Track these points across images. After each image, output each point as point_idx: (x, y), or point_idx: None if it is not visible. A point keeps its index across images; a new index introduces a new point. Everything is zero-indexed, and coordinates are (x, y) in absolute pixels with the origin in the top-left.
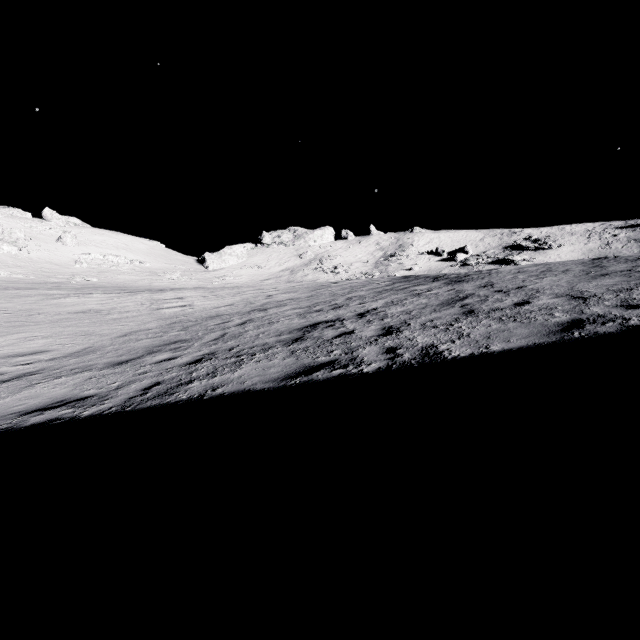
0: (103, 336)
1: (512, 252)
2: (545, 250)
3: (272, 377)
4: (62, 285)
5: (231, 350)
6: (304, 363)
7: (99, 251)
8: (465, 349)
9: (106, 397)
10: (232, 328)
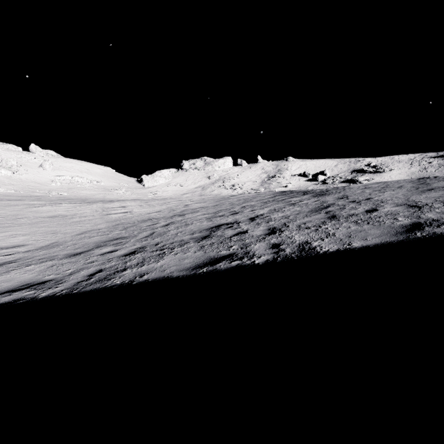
0: (66, 234)
1: (357, 174)
2: (380, 173)
3: (185, 266)
4: (42, 198)
5: (157, 245)
6: (210, 255)
7: (68, 174)
8: (332, 245)
9: (61, 281)
10: (159, 228)
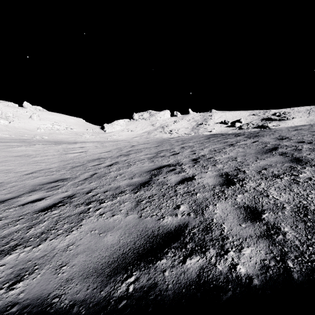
0: (17, 173)
1: (266, 122)
2: (285, 120)
3: (100, 259)
4: (27, 140)
5: (88, 193)
6: (147, 227)
7: (50, 123)
8: None
9: None
10: (101, 169)
